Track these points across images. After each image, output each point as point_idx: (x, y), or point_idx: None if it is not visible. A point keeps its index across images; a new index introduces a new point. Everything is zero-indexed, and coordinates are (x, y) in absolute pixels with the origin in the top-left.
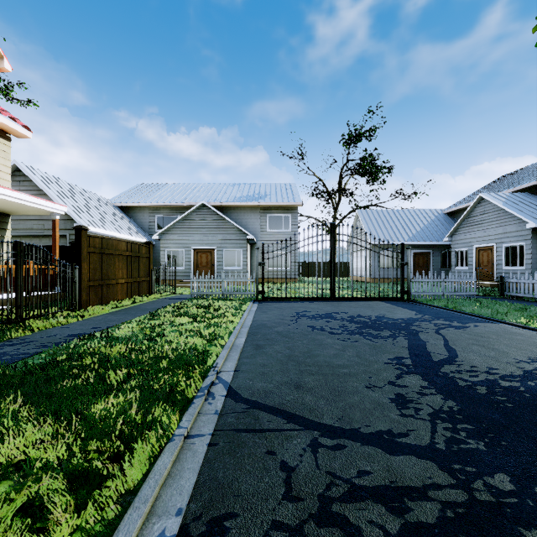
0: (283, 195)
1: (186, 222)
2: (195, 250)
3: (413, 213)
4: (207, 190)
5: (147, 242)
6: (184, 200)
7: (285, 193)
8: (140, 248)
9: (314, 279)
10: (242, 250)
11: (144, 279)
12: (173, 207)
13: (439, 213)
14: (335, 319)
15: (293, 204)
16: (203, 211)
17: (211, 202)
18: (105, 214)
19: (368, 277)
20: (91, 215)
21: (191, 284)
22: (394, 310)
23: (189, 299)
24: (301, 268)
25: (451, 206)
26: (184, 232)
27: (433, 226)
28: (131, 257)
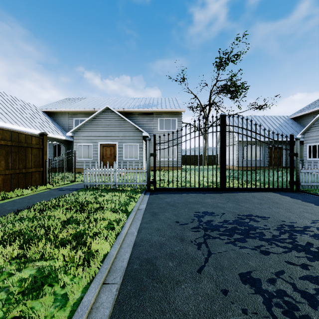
0: (170, 104)
1: (94, 122)
2: (101, 144)
3: (266, 118)
4: (114, 101)
5: (40, 133)
6: (95, 107)
7: (172, 103)
8: (28, 138)
9: (192, 167)
10: (138, 144)
11: (35, 170)
12: (87, 112)
13: (286, 118)
14: (266, 239)
15: (178, 109)
16: (107, 113)
17: (115, 108)
18: (26, 115)
19: (235, 166)
20: (7, 113)
21: (84, 174)
22: (316, 211)
23: (78, 191)
24: (182, 159)
25: (296, 113)
26: (92, 130)
27: (284, 128)
28: (11, 146)
